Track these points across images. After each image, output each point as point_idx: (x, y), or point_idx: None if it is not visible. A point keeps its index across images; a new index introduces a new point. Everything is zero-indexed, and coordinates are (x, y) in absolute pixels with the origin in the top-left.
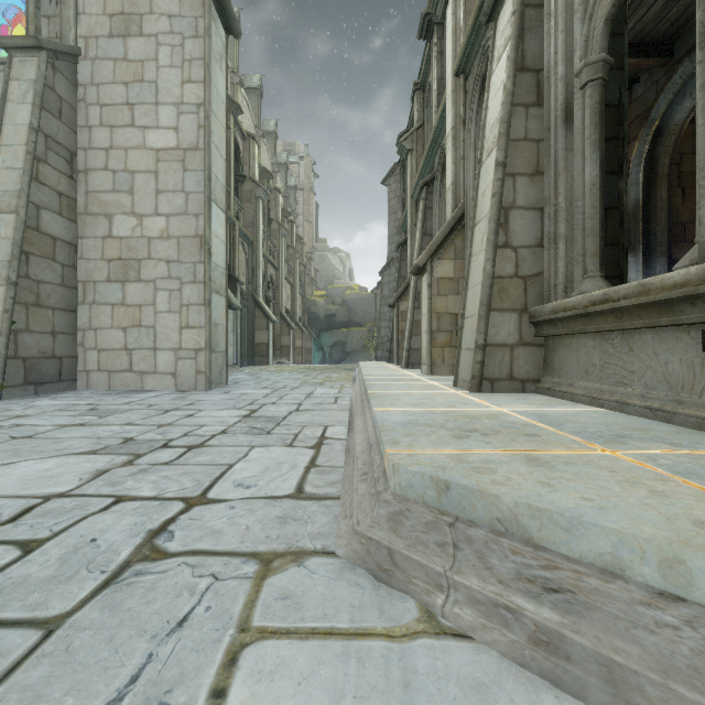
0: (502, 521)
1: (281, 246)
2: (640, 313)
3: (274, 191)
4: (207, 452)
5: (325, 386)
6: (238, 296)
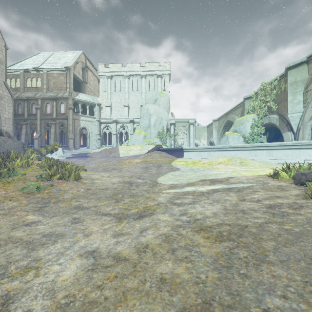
0: None
1: None
2: (63, 146)
3: None
4: None
5: None
6: None
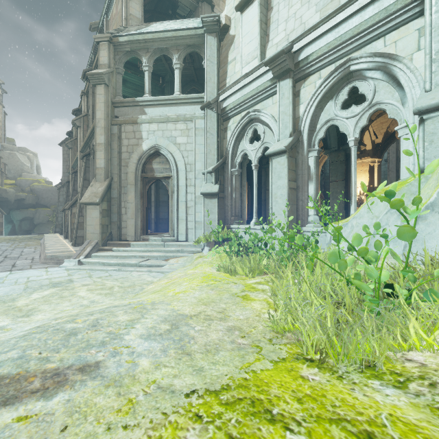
0: (56, 257)
1: None
2: None
3: None
4: (6, 262)
5: (27, 248)
6: None
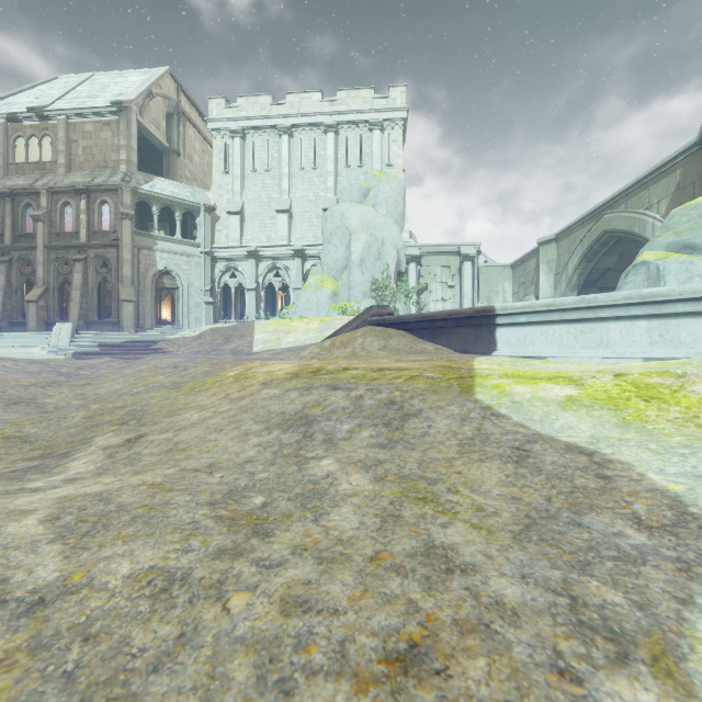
0: None
1: None
2: (107, 323)
3: None
4: None
5: None
6: None
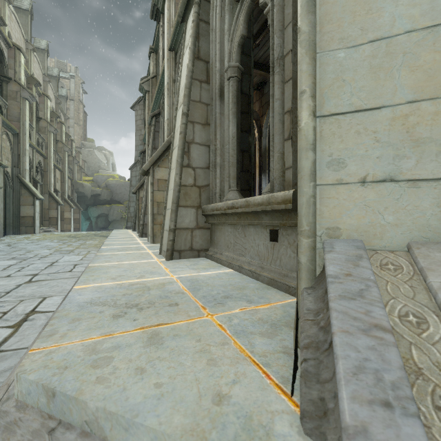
0: (89, 423)
1: (49, 140)
2: (247, 216)
3: (43, 96)
4: None
5: (74, 253)
6: (0, 177)
